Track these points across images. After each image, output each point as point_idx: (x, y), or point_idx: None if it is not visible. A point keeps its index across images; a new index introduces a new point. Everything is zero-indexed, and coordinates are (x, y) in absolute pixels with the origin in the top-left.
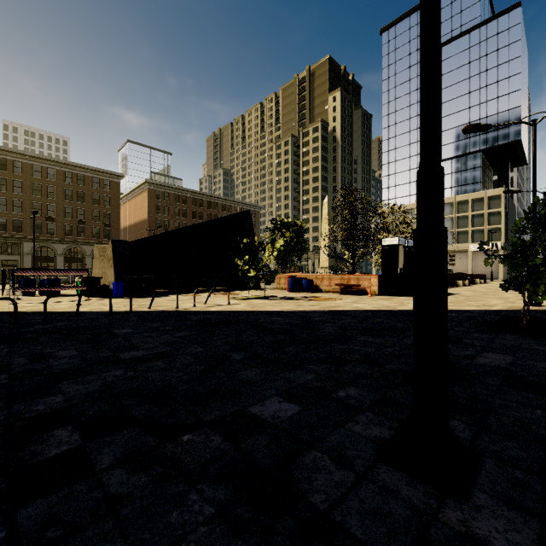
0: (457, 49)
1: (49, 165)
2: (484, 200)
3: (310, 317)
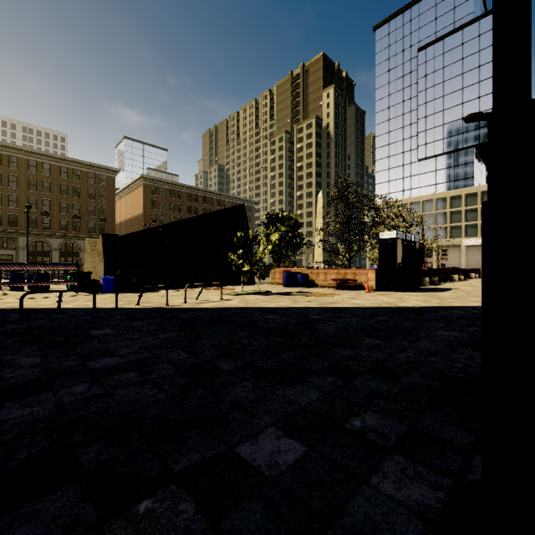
0: (450, 45)
1: (45, 160)
2: (477, 195)
3: (308, 315)
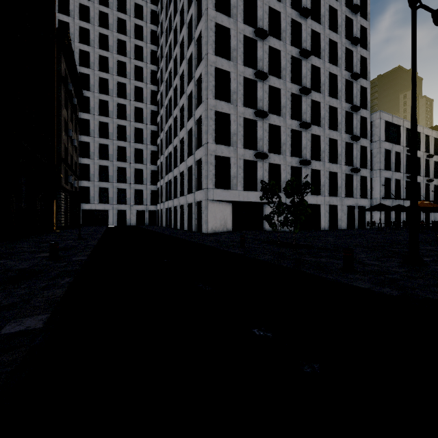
0: None
1: None
2: None
3: None
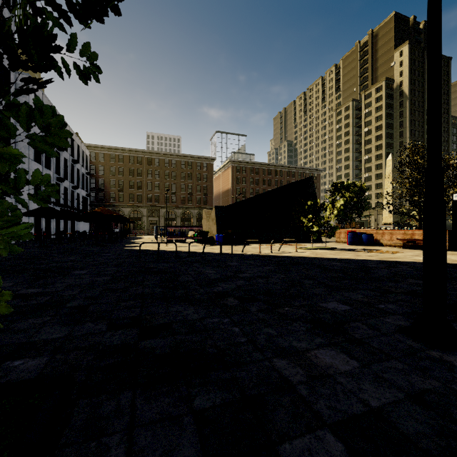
0: None
1: (173, 158)
2: None
3: (366, 264)
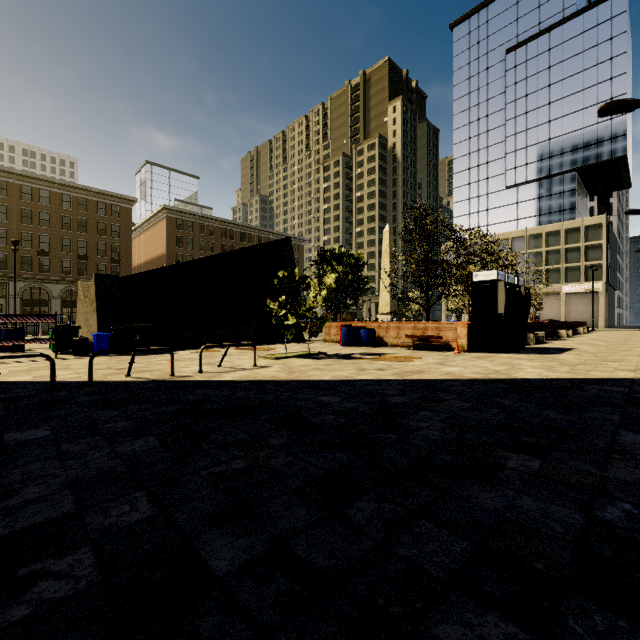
0: (546, 45)
1: (43, 185)
2: (580, 231)
3: (385, 396)
